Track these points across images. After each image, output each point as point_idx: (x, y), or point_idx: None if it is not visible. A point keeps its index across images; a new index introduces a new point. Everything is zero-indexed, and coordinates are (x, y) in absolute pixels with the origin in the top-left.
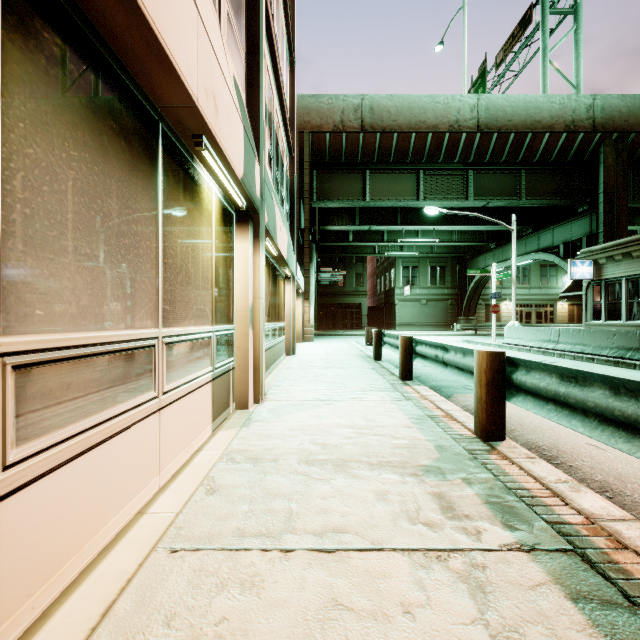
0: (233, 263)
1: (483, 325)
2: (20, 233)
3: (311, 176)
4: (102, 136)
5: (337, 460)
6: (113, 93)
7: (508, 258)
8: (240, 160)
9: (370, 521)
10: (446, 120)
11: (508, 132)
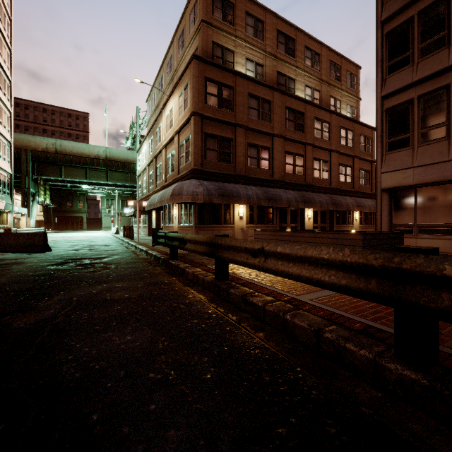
0: None
1: None
2: None
3: (34, 164)
4: None
5: None
6: None
7: None
8: None
9: None
10: (93, 154)
11: (118, 161)
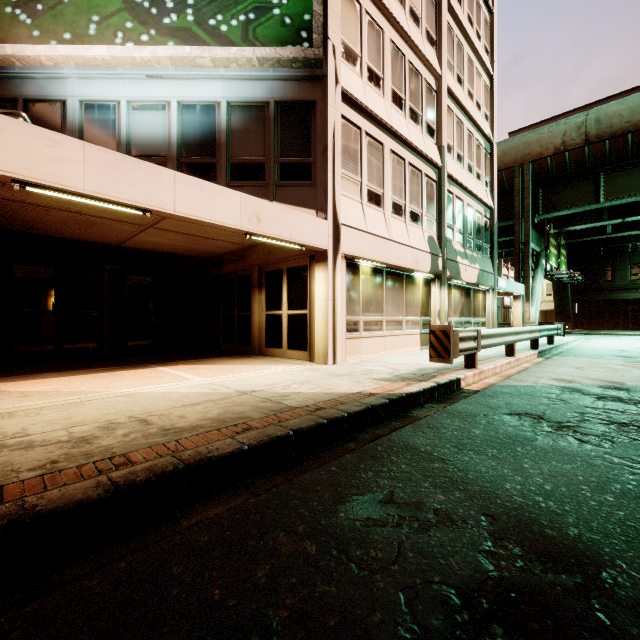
0: (430, 296)
1: None
2: (386, 304)
3: (536, 193)
4: (394, 285)
5: None
6: (396, 276)
7: None
8: (428, 266)
9: None
10: None
11: None
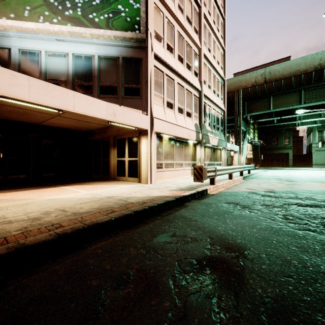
0: (196, 151)
1: None
2: (175, 155)
3: (244, 104)
4: (179, 146)
5: None
6: (180, 142)
7: None
8: (195, 137)
9: None
10: (312, 66)
11: None
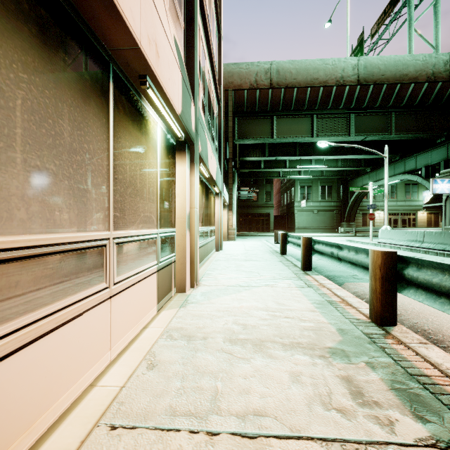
0: (174, 181)
1: (361, 229)
2: None
3: (234, 121)
4: (53, 65)
5: (255, 340)
6: (65, 30)
7: (380, 179)
8: (178, 100)
9: (287, 404)
10: (334, 77)
11: (381, 84)
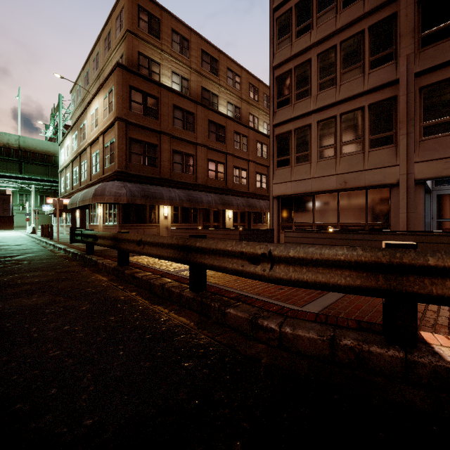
0: None
1: None
2: None
3: None
4: None
5: None
6: None
7: None
8: None
9: None
10: (2, 142)
11: (35, 153)
